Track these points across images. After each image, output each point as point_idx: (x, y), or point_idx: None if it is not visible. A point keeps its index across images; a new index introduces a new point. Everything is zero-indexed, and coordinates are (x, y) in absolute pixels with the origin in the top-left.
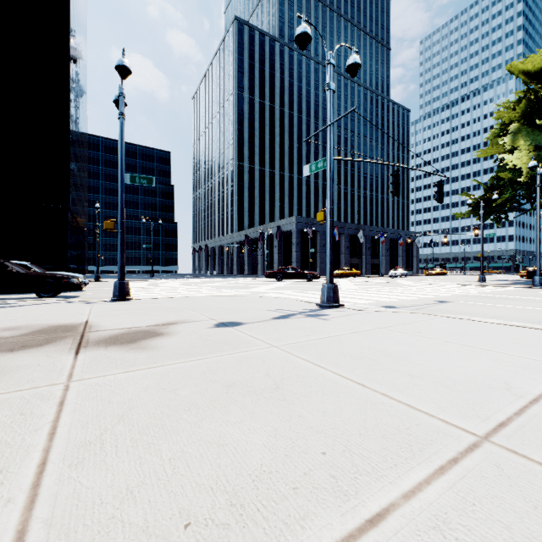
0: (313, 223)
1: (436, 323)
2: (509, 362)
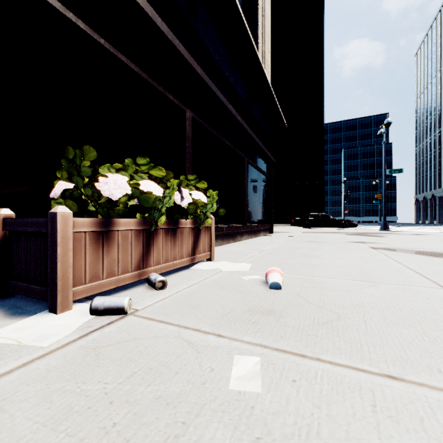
0: None
1: None
2: None
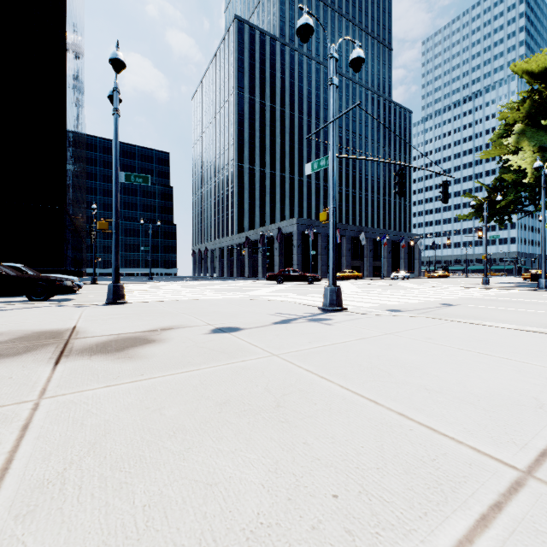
0: (314, 225)
1: (446, 328)
2: (534, 374)
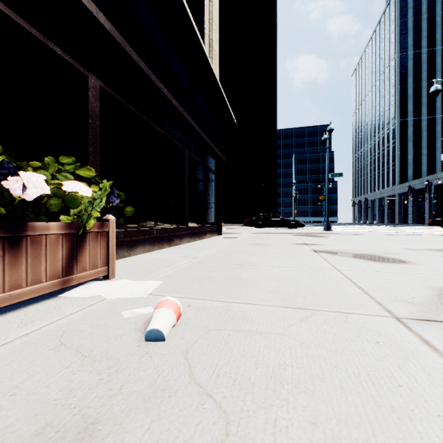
0: None
1: None
2: None
